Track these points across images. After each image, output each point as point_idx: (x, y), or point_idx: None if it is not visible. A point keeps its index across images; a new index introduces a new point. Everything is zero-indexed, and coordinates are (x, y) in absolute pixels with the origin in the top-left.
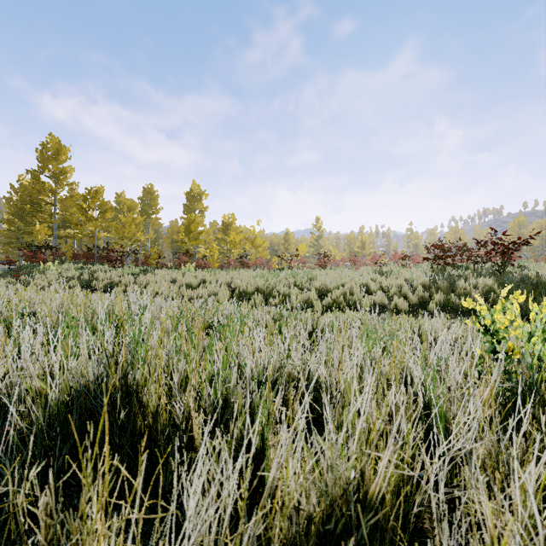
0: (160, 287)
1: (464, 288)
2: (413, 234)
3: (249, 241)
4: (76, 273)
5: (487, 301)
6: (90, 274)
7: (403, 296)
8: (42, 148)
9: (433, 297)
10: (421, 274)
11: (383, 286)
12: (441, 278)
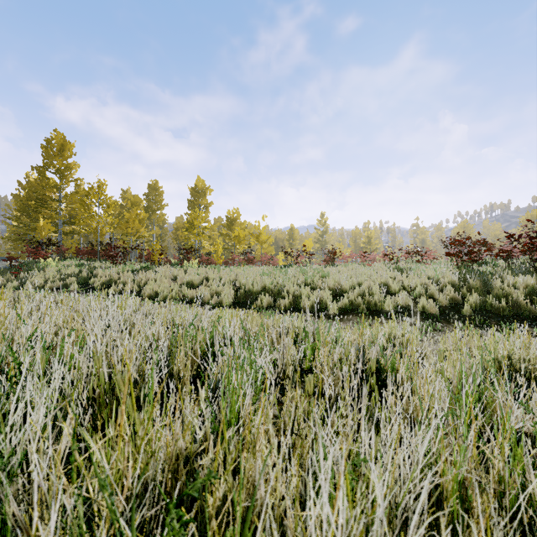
0: (160, 286)
1: (501, 288)
2: (420, 229)
3: (254, 237)
4: (75, 270)
5: (531, 304)
6: (89, 271)
7: (430, 297)
8: (47, 144)
9: (466, 298)
10: (447, 271)
11: (405, 285)
12: (472, 276)
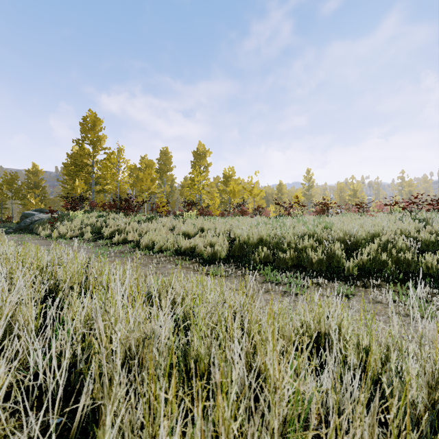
0: (158, 236)
1: None
2: (406, 181)
3: (247, 191)
4: (94, 220)
5: None
6: (104, 221)
7: None
8: (83, 121)
9: None
10: None
11: None
12: None
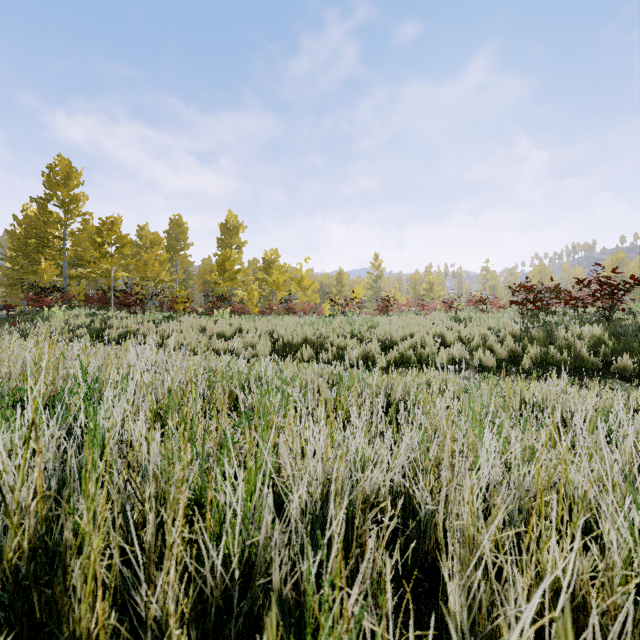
0: (186, 338)
1: (565, 339)
2: (490, 273)
3: (295, 282)
4: (86, 320)
5: (596, 356)
6: (102, 321)
7: (488, 349)
8: (49, 171)
9: (527, 350)
10: (509, 321)
11: (462, 336)
12: (535, 326)
